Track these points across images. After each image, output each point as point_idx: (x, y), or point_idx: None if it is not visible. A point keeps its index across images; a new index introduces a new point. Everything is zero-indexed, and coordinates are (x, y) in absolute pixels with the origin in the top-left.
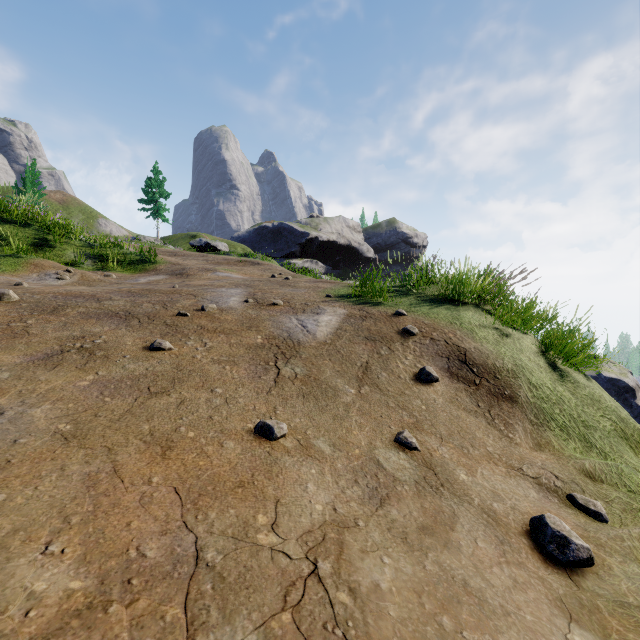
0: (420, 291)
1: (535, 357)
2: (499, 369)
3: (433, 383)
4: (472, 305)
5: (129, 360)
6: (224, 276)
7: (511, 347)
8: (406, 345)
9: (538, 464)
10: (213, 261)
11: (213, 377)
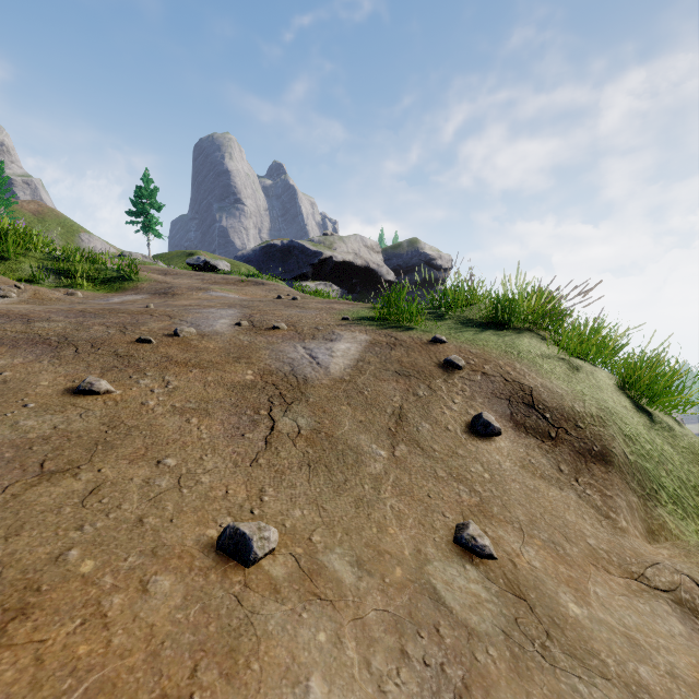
0: (458, 313)
1: (619, 397)
2: (580, 415)
3: (494, 437)
4: (524, 330)
5: (30, 411)
6: (218, 296)
7: (587, 384)
8: (451, 382)
9: (666, 566)
10: (209, 280)
11: (166, 437)
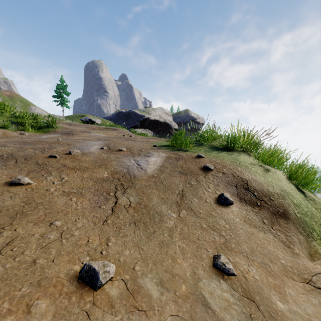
0: (208, 143)
1: (289, 184)
2: (272, 194)
3: (229, 205)
4: (241, 151)
5: None
6: (94, 135)
7: (273, 178)
8: (207, 177)
9: None
10: (91, 128)
11: (57, 209)
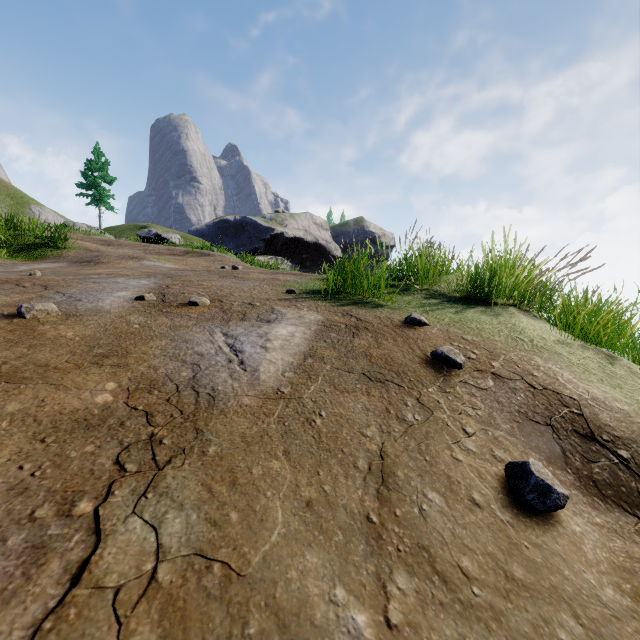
0: (424, 286)
1: None
2: None
3: (556, 512)
4: (511, 307)
5: None
6: (150, 265)
7: None
8: (452, 392)
9: None
10: (153, 251)
11: None
